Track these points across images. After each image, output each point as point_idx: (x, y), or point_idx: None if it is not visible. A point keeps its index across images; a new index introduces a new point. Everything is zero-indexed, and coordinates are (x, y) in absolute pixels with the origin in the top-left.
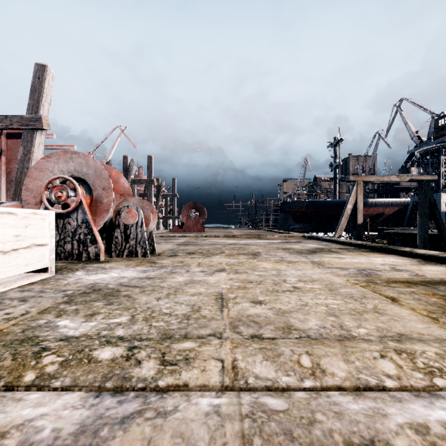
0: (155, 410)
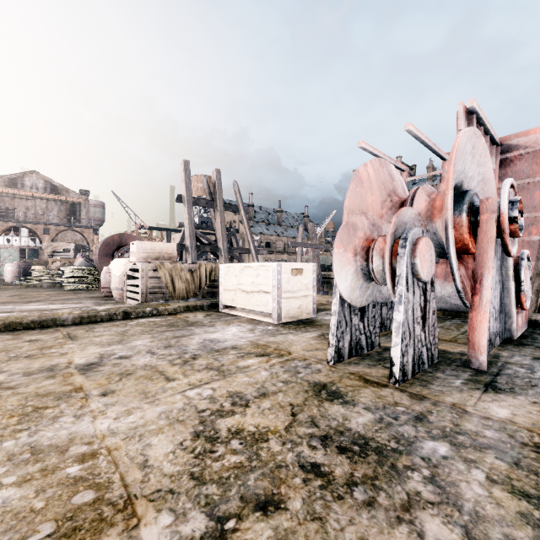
0: (77, 309)
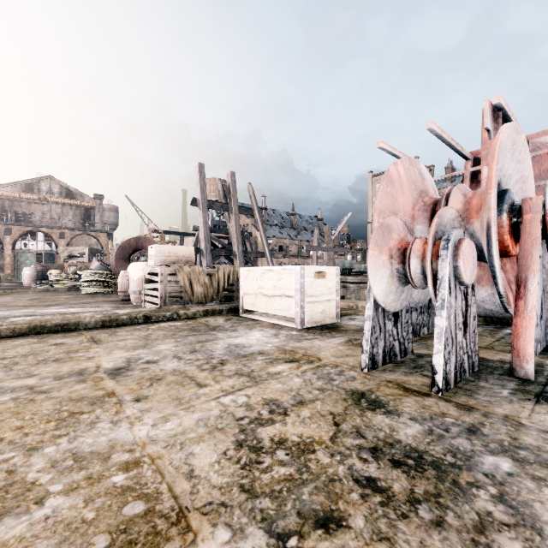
0: (98, 313)
